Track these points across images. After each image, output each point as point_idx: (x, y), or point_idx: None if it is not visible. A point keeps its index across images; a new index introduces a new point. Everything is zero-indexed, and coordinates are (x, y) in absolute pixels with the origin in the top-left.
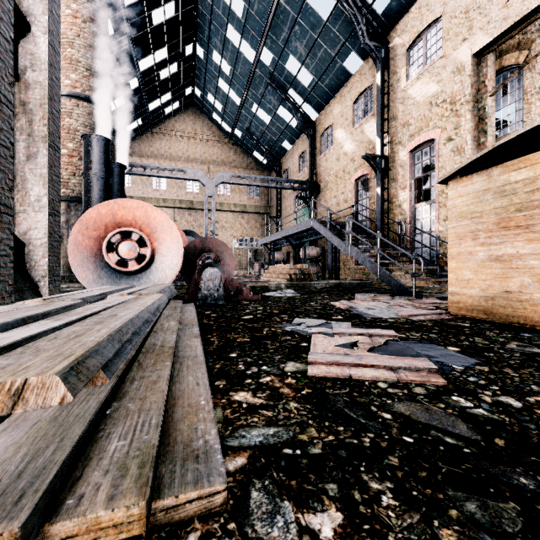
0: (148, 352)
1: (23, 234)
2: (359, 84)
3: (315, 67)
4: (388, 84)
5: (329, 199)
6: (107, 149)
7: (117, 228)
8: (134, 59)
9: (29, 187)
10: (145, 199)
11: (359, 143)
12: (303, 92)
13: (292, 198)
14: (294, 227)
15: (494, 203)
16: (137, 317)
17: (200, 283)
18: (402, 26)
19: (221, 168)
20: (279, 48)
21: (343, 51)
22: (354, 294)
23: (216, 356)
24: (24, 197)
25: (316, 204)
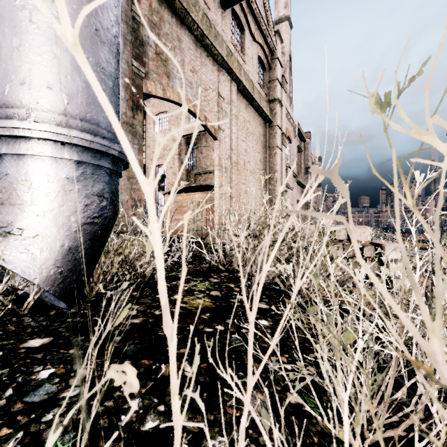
0: None
1: None
2: None
3: None
4: (146, 127)
5: None
6: None
7: None
8: None
9: None
10: None
11: None
12: None
13: None
14: None
15: (175, 204)
16: None
17: None
18: (152, 103)
19: None
20: None
21: None
22: None
23: None
24: None
25: None
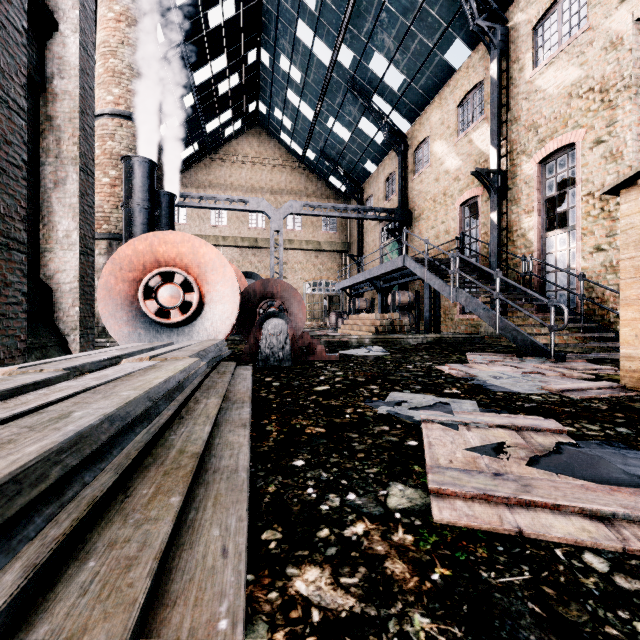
0: (153, 465)
1: (49, 277)
2: (465, 81)
3: (407, 64)
4: (507, 76)
5: (425, 231)
6: (151, 174)
7: (158, 268)
8: (188, 71)
9: (56, 220)
10: (202, 237)
11: (465, 156)
12: (391, 98)
13: (377, 232)
14: (380, 266)
15: None
16: (105, 421)
17: (260, 339)
18: None
19: (290, 198)
20: (361, 44)
21: (445, 40)
22: (464, 354)
23: (271, 464)
24: (51, 233)
25: (408, 238)
